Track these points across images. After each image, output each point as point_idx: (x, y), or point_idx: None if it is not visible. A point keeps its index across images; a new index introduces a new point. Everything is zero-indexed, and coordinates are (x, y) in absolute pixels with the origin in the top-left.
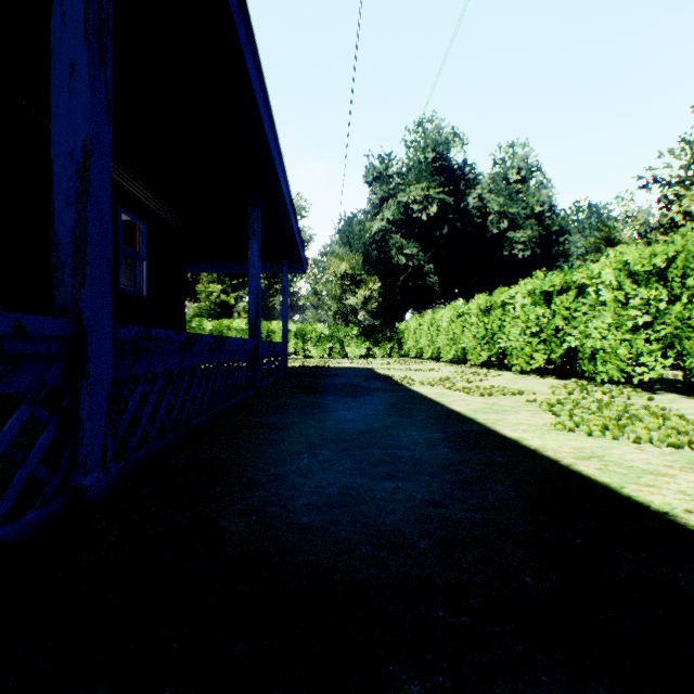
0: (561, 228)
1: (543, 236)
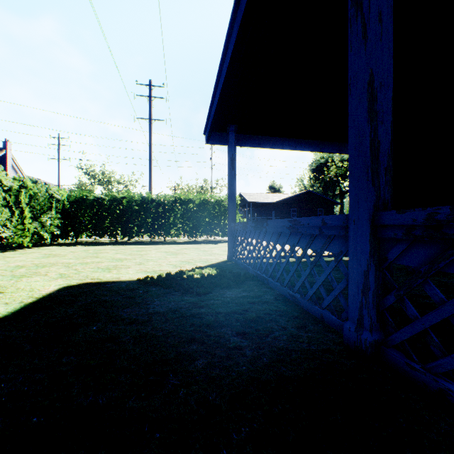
0: None
1: None
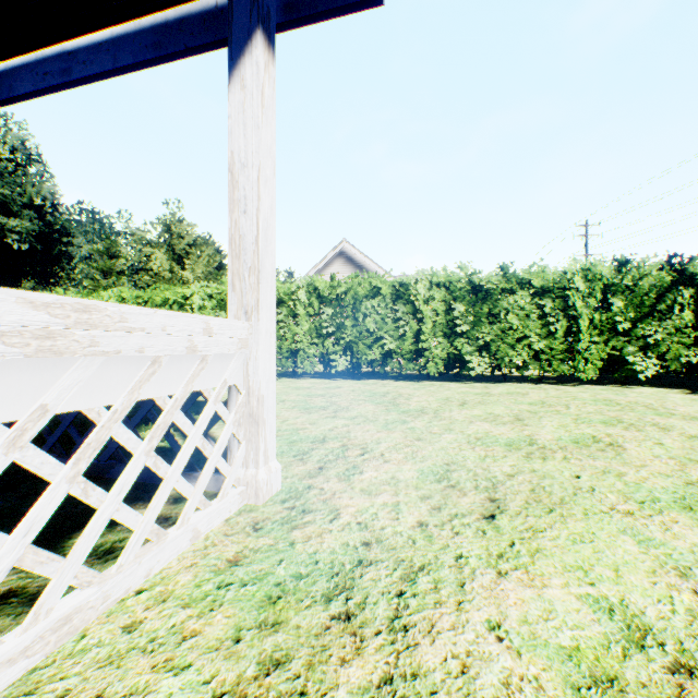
0: (66, 228)
1: (47, 232)
